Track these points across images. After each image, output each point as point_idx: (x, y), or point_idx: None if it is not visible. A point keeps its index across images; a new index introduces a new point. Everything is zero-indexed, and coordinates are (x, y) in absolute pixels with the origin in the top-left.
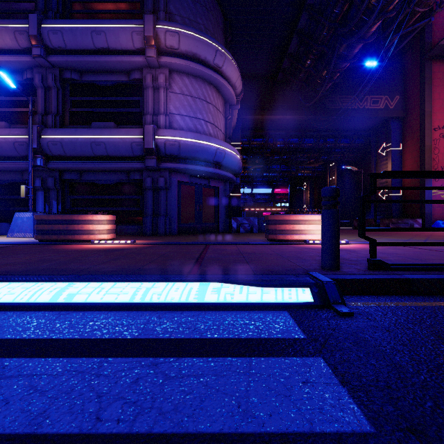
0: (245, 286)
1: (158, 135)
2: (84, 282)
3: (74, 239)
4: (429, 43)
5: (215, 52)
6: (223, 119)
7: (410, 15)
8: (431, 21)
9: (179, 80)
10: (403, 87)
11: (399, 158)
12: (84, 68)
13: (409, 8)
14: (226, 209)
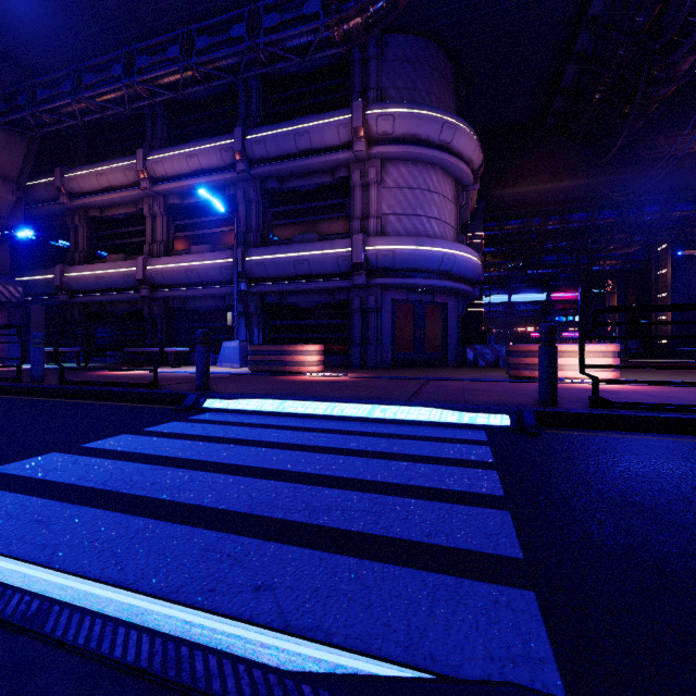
0: (452, 411)
1: (368, 246)
2: (328, 402)
3: (285, 371)
4: None
5: (441, 126)
6: (454, 208)
7: None
8: None
9: (393, 170)
10: None
11: None
12: (285, 174)
13: None
14: (458, 334)
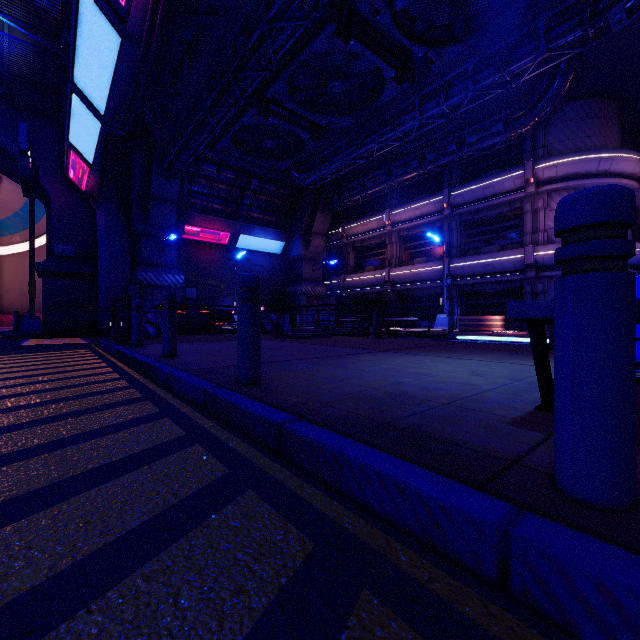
0: None
1: (536, 252)
2: (509, 337)
3: (480, 330)
4: None
5: (598, 162)
6: None
7: None
8: None
9: (557, 197)
10: None
11: None
12: (475, 210)
13: None
14: None
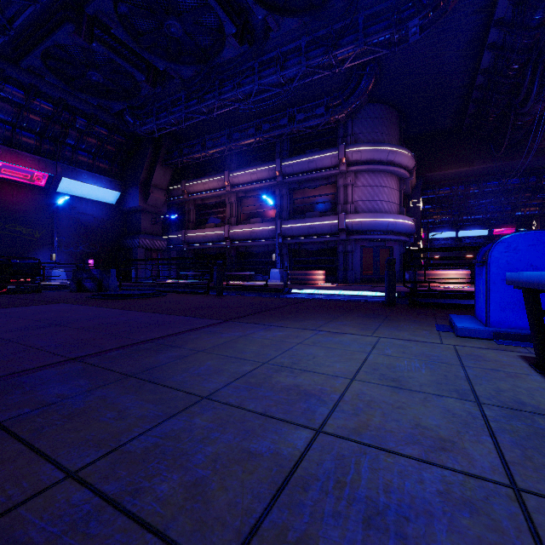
0: (378, 292)
1: (347, 219)
2: (336, 290)
3: (308, 283)
4: None
5: (387, 153)
6: (397, 193)
7: None
8: None
9: (361, 177)
10: None
11: None
12: (301, 181)
13: None
14: (400, 264)
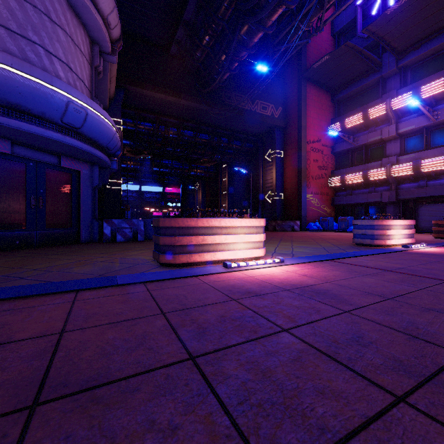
0: None
1: None
2: None
3: None
4: (304, 65)
5: None
6: (89, 67)
7: (294, 30)
8: (309, 42)
9: None
10: (284, 101)
11: (281, 165)
12: None
13: (295, 21)
14: (94, 207)
